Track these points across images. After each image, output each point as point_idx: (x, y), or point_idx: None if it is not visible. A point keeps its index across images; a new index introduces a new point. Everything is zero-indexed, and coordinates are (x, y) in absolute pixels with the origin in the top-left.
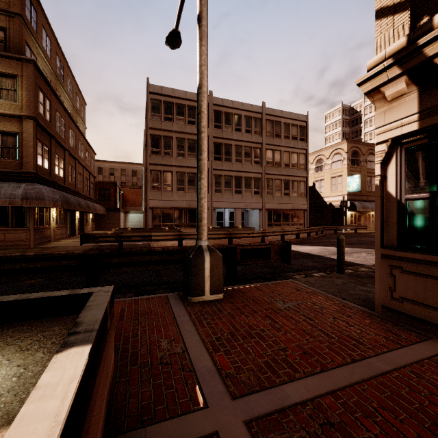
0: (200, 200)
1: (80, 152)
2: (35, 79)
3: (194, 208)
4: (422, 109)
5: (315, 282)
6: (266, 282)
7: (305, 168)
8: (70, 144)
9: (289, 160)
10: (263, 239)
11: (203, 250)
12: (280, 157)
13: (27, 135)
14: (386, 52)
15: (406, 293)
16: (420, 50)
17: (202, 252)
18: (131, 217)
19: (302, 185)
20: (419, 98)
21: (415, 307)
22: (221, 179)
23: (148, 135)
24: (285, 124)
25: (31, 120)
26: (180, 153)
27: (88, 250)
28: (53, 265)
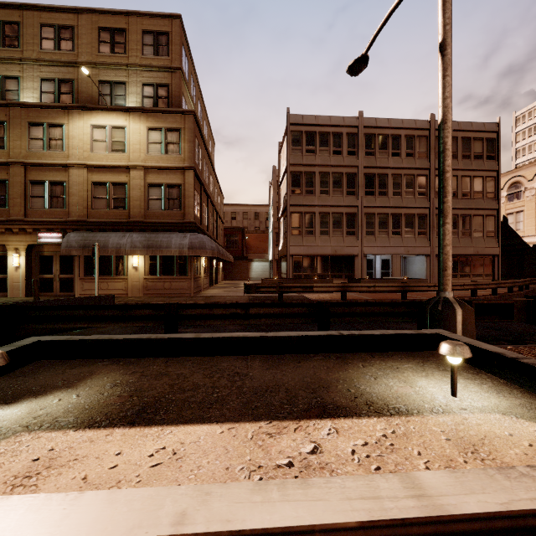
0: (444, 247)
1: (215, 197)
2: (194, 129)
3: (340, 255)
4: None
5: None
6: (515, 345)
7: (495, 196)
8: (210, 190)
9: (469, 188)
10: None
11: (451, 302)
12: (455, 184)
13: (188, 185)
14: None
15: None
16: None
17: (451, 304)
18: (255, 266)
19: (491, 220)
20: None
21: None
22: (373, 219)
23: (288, 172)
24: (463, 139)
25: (192, 170)
26: (323, 190)
27: (250, 301)
28: (288, 311)
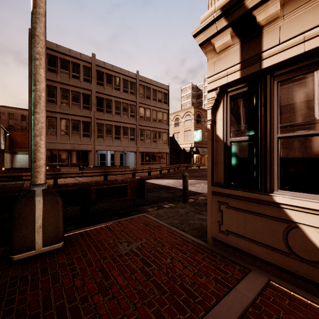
0: (33, 138)
1: None
2: None
3: (78, 150)
4: (243, 60)
5: (164, 215)
6: (120, 219)
7: (167, 123)
8: None
9: (156, 116)
10: (134, 175)
11: (35, 195)
12: (150, 113)
13: None
14: (215, 6)
15: (231, 226)
16: (242, 2)
17: (32, 198)
18: (19, 158)
19: (165, 135)
20: (241, 50)
21: (238, 240)
22: (103, 127)
23: (30, 81)
24: (153, 89)
25: None
26: (64, 102)
27: None
28: None
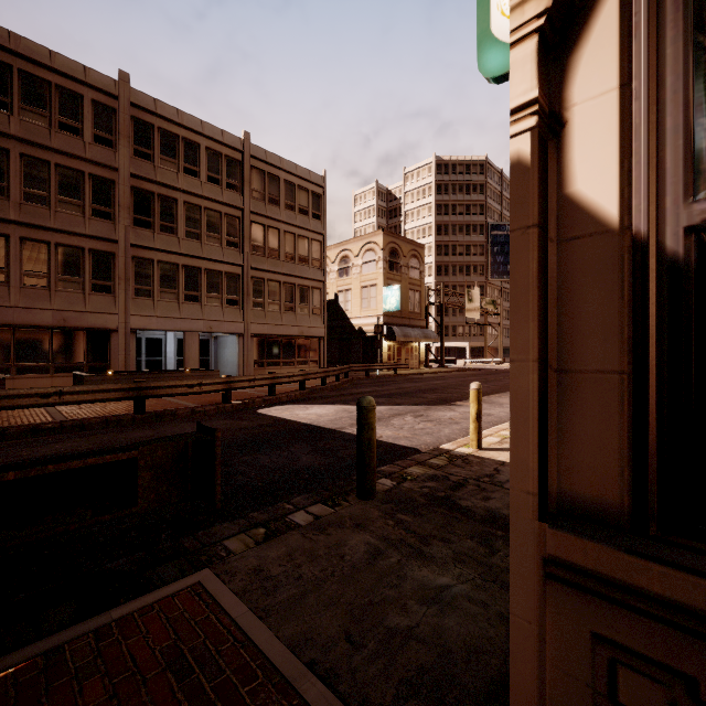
0: None
1: None
2: None
3: (79, 328)
4: None
5: (284, 575)
6: (76, 625)
7: (321, 265)
8: None
9: (294, 249)
10: (228, 395)
11: None
12: (278, 240)
13: None
14: None
15: None
16: None
17: None
18: None
19: (317, 294)
20: None
21: None
22: (151, 269)
23: None
24: (286, 182)
25: None
26: (34, 194)
27: None
28: None
